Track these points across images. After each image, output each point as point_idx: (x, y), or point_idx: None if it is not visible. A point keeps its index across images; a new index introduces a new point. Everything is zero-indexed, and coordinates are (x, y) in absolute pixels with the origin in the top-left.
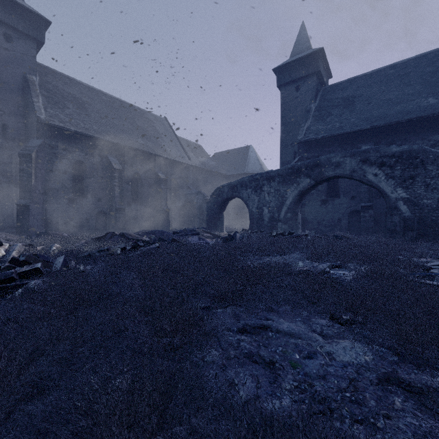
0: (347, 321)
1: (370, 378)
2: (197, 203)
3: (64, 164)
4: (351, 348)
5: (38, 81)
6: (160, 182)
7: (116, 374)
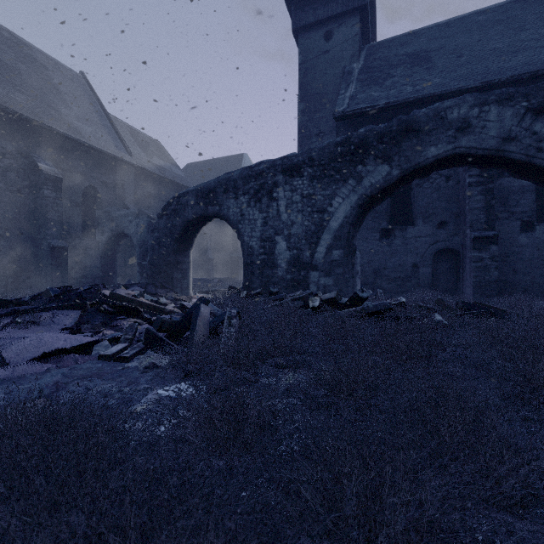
0: None
1: None
2: (137, 234)
3: None
4: None
5: None
6: (41, 181)
7: None
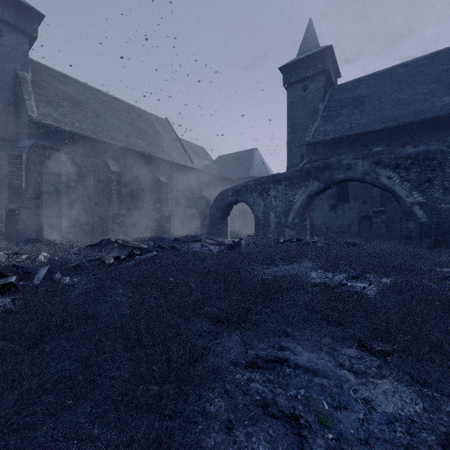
0: (382, 352)
1: (429, 443)
2: (200, 208)
3: (58, 166)
4: (394, 393)
5: (30, 78)
6: (160, 185)
7: (79, 445)
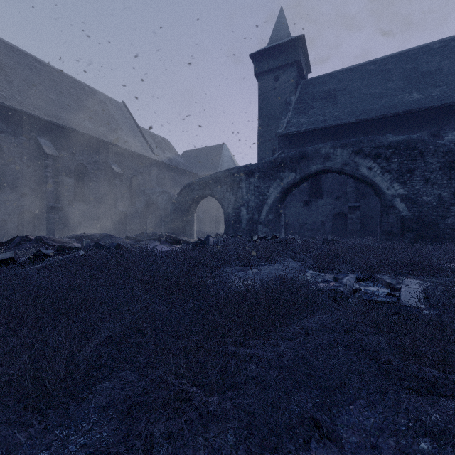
0: None
1: None
2: (162, 204)
3: None
4: None
5: None
6: (114, 176)
7: None
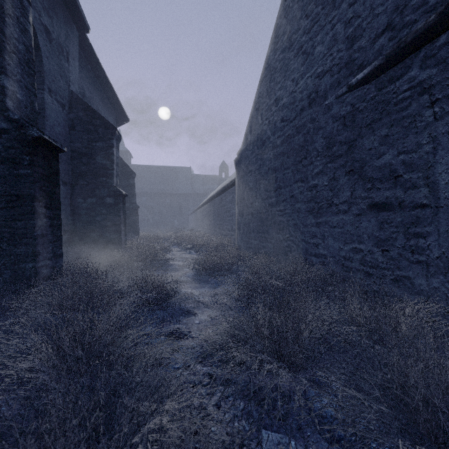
0: None
1: None
2: None
3: None
4: None
5: None
6: None
7: None
